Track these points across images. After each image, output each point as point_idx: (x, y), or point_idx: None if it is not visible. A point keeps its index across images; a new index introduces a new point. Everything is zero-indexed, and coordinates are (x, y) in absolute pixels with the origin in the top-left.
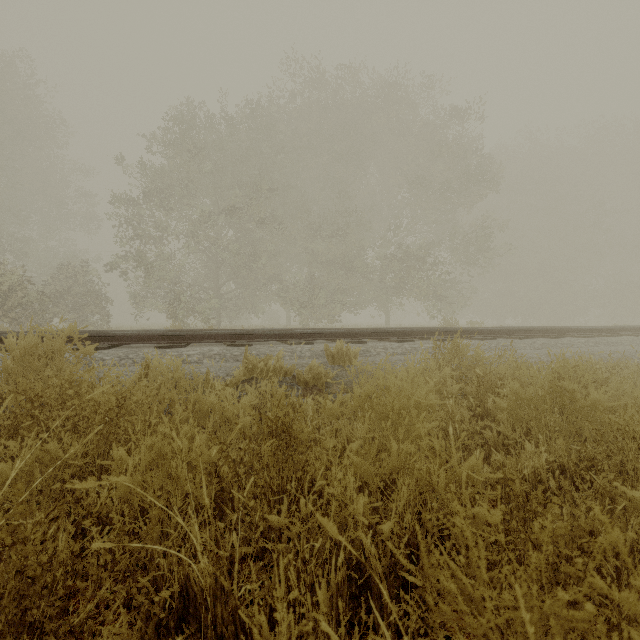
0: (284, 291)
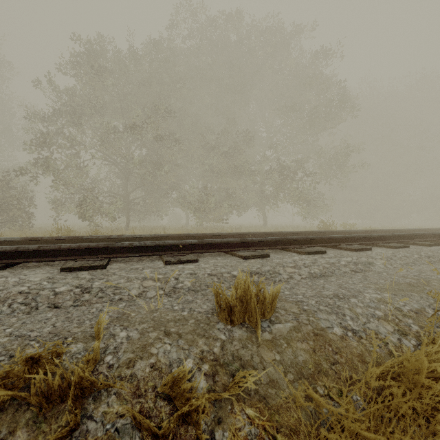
0: (182, 198)
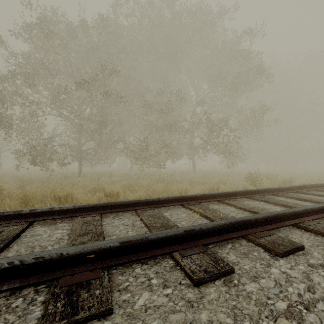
0: (126, 149)
